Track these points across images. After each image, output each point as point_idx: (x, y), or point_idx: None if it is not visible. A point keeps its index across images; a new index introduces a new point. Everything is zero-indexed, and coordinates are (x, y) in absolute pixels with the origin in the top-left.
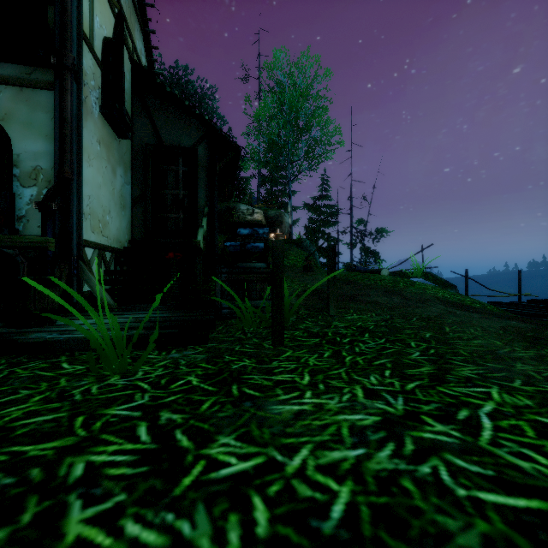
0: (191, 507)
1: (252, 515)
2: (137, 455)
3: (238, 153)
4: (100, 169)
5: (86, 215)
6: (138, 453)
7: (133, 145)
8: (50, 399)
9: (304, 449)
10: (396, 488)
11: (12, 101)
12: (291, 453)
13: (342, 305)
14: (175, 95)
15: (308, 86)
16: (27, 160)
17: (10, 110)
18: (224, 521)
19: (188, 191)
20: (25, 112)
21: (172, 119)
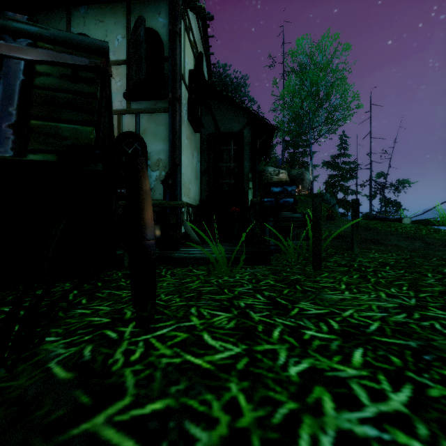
0: (300, 319)
1: (330, 324)
2: (264, 303)
3: (273, 131)
4: (187, 155)
5: (181, 185)
6: (264, 302)
7: (201, 135)
8: (204, 282)
9: (350, 310)
10: (406, 326)
11: (147, 122)
12: (343, 311)
13: (364, 246)
14: (229, 96)
15: (328, 61)
16: (154, 155)
17: (146, 128)
18: (318, 324)
19: (237, 163)
20: (153, 128)
21: (226, 113)
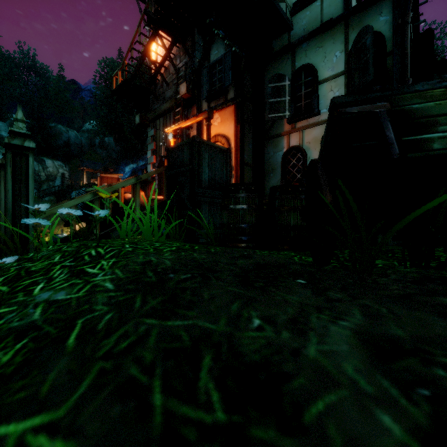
0: None
1: None
2: None
3: None
4: None
5: None
6: None
7: None
8: None
9: None
10: None
11: None
12: None
13: None
14: None
15: None
16: None
17: None
18: None
19: None
20: None
21: None
